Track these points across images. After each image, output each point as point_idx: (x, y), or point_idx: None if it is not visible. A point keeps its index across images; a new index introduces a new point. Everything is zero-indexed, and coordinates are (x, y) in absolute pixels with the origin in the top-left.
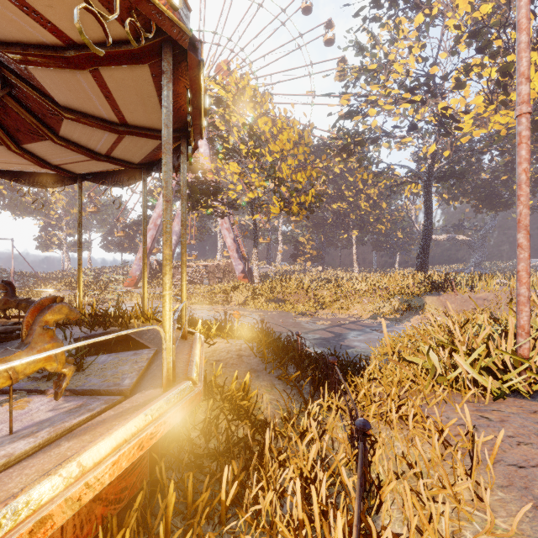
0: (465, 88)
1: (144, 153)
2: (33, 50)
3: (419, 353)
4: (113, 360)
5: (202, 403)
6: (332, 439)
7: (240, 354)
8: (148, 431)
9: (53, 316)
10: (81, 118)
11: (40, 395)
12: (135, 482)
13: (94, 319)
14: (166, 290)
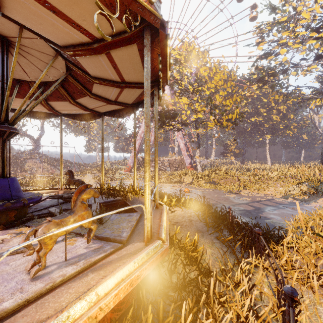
0: None
1: (134, 97)
2: (78, 47)
3: None
4: (117, 218)
5: None
6: (260, 293)
7: (191, 219)
8: (135, 274)
9: (86, 196)
10: (102, 82)
11: (81, 237)
12: (129, 299)
13: (109, 191)
14: (146, 181)
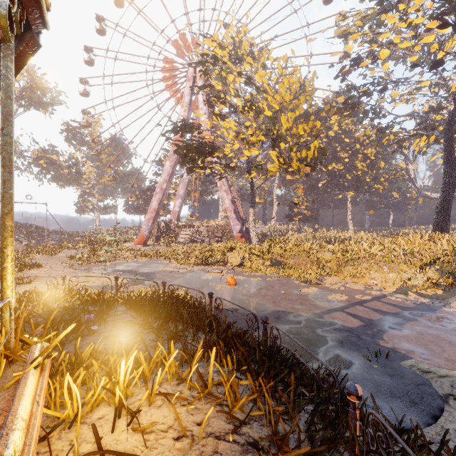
0: None
1: None
2: None
3: None
4: None
5: None
6: None
7: None
8: None
9: None
10: None
11: None
12: None
13: None
14: None
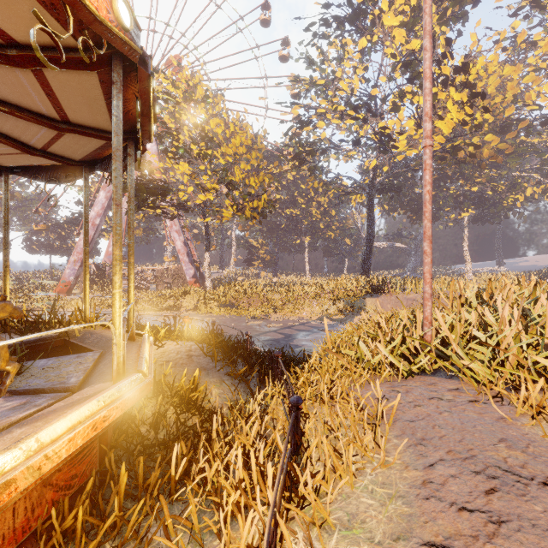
0: (400, 111)
1: (86, 151)
2: None
3: (354, 346)
4: (54, 363)
5: (151, 401)
6: (273, 419)
7: (190, 354)
8: (101, 414)
9: None
10: (15, 112)
11: None
12: (85, 470)
13: (26, 325)
14: (116, 289)
